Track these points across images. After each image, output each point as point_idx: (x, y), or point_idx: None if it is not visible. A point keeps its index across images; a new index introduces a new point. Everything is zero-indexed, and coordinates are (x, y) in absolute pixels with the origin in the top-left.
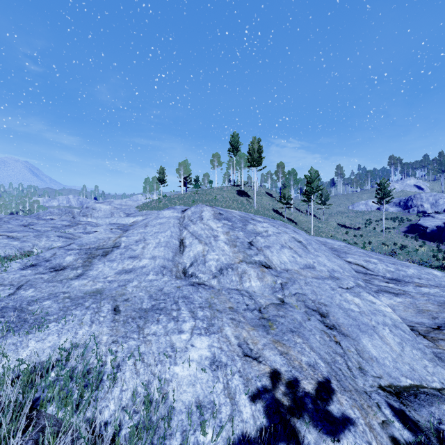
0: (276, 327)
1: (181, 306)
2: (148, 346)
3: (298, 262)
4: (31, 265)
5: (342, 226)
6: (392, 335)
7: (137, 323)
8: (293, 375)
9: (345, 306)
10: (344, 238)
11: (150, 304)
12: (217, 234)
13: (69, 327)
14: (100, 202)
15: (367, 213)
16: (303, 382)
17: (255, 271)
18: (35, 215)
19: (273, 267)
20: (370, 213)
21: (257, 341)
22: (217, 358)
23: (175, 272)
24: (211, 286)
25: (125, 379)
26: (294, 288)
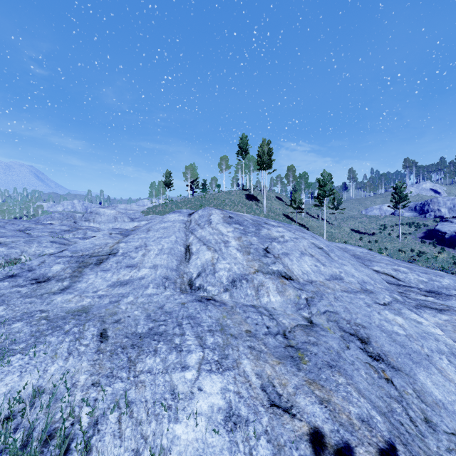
0: (308, 360)
1: (185, 329)
2: (140, 391)
3: (323, 272)
4: (10, 275)
5: (355, 231)
6: (453, 367)
7: (128, 355)
8: (343, 439)
9: (387, 327)
10: (358, 244)
11: (147, 327)
12: (228, 240)
13: (37, 362)
14: (104, 207)
15: (381, 218)
16: (358, 450)
17: (274, 283)
18: (35, 220)
19: (295, 278)
20: (384, 218)
21: (286, 380)
22: (234, 410)
23: (179, 284)
24: (223, 302)
25: (103, 449)
26: (323, 305)
